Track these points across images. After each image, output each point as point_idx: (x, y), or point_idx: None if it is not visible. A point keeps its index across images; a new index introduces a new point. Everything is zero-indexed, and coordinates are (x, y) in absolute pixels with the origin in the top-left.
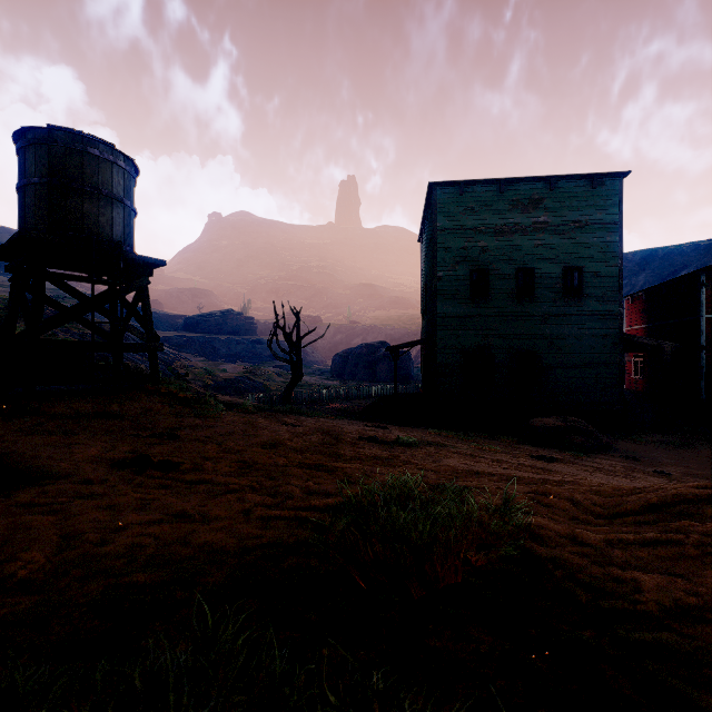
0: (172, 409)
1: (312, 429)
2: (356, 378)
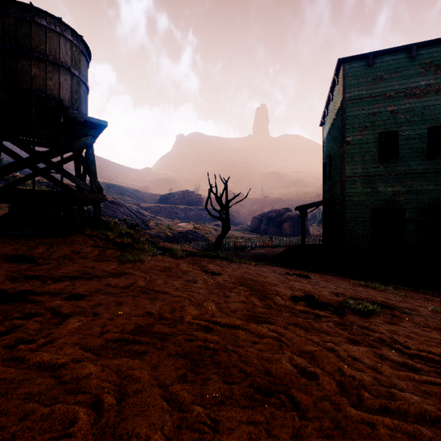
0: (101, 253)
1: (233, 280)
2: (268, 233)
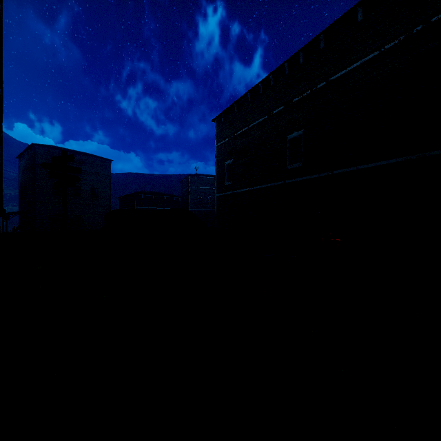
0: None
1: None
2: None
